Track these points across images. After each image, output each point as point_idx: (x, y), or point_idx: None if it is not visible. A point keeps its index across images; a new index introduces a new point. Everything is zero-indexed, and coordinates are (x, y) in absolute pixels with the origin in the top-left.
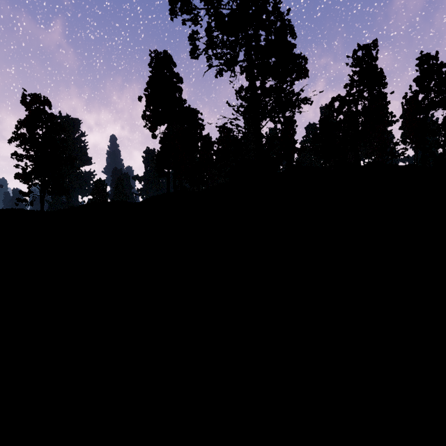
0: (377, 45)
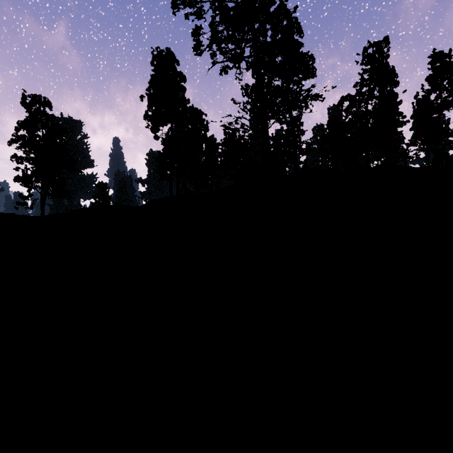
0: (388, 42)
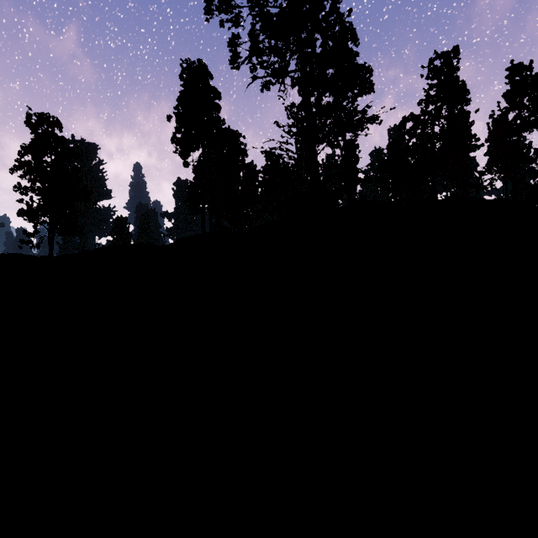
0: (458, 53)
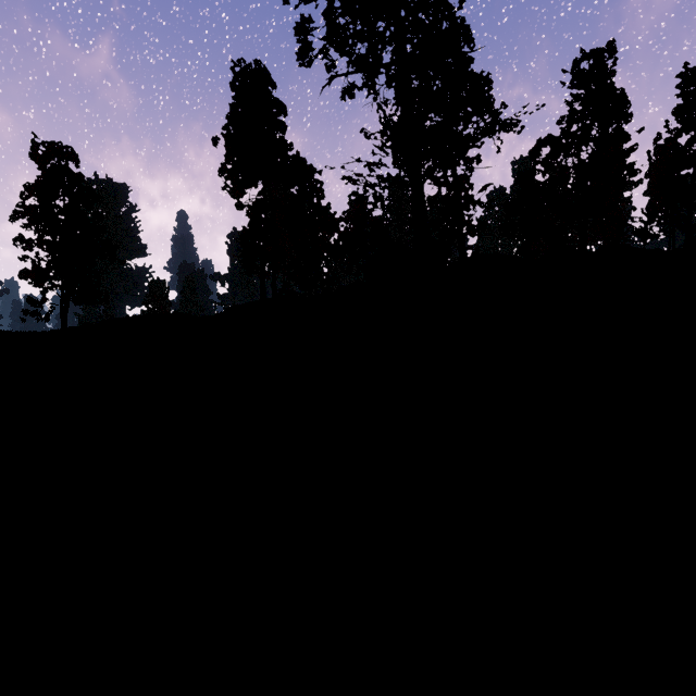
0: (615, 50)
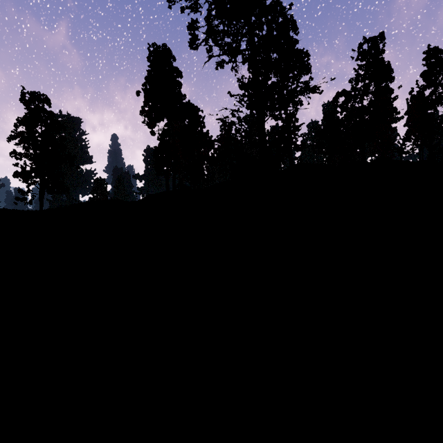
0: (384, 38)
